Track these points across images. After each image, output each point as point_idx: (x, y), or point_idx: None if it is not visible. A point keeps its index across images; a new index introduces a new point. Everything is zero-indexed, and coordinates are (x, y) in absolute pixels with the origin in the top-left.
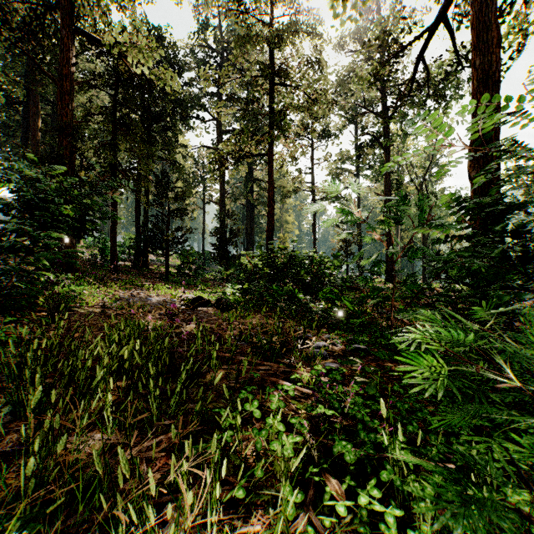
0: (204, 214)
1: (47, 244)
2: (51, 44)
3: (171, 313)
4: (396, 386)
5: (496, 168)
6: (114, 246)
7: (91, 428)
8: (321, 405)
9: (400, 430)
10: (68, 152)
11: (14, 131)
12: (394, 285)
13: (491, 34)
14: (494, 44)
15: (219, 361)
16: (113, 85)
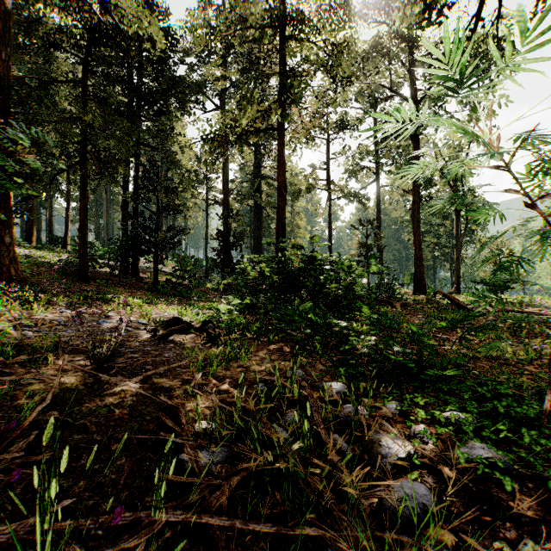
0: (207, 216)
1: None
2: None
3: (99, 358)
4: None
5: None
6: (84, 248)
7: None
8: None
9: None
10: None
11: None
12: None
13: None
14: None
15: None
16: None
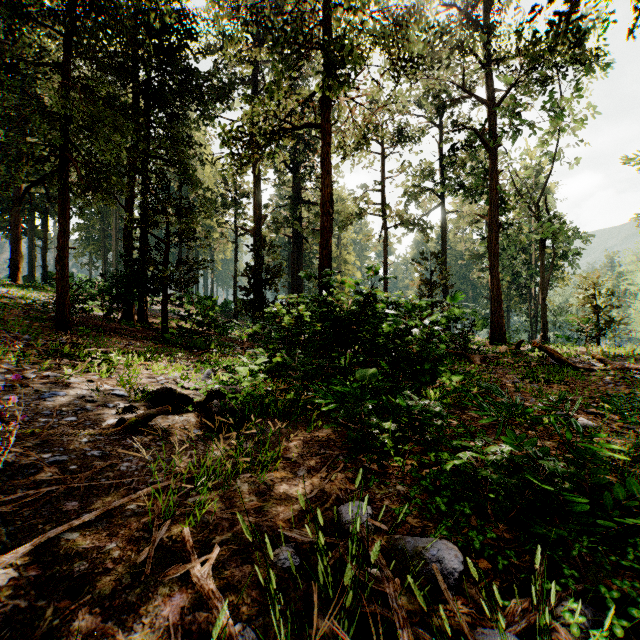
0: (235, 249)
1: None
2: None
3: None
4: None
5: None
6: (63, 286)
7: None
8: None
9: None
10: None
11: None
12: None
13: None
14: None
15: None
16: None
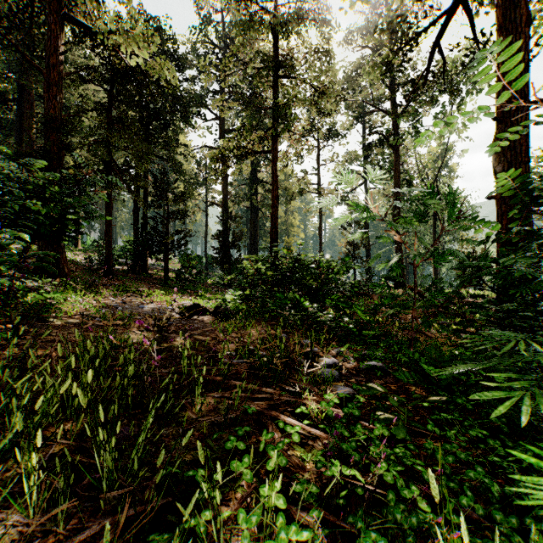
0: (206, 216)
1: (2, 245)
2: (40, 34)
3: (161, 323)
4: (430, 425)
5: (525, 161)
6: (109, 249)
7: (9, 503)
8: (336, 460)
9: (465, 525)
10: (55, 147)
11: (9, 130)
12: (415, 293)
13: (520, 12)
14: (522, 23)
15: (208, 386)
16: (109, 79)
